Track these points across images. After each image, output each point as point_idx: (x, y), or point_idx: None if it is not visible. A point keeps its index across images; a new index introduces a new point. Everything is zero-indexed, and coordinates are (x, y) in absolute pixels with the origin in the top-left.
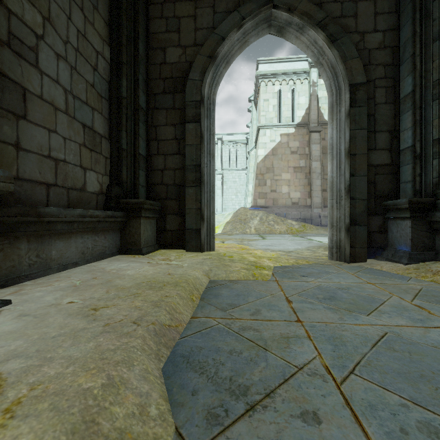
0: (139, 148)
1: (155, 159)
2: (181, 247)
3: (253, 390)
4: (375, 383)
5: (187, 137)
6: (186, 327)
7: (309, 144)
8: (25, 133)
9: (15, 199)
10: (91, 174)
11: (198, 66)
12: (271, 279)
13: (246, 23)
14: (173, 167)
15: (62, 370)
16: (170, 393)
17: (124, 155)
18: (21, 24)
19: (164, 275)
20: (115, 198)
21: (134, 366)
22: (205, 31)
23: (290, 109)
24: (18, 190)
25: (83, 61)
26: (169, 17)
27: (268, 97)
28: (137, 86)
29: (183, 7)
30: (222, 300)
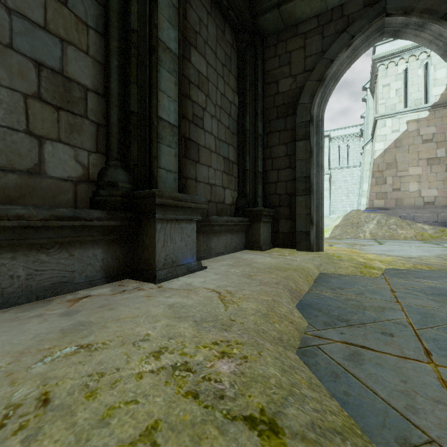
0: (258, 167)
1: (269, 174)
2: (291, 247)
3: (352, 321)
4: (446, 334)
5: (297, 153)
6: (306, 294)
7: None
8: (198, 171)
9: None
10: (227, 191)
11: (307, 91)
12: (380, 277)
13: (355, 40)
14: (285, 179)
15: (251, 293)
16: (303, 314)
17: (247, 174)
18: (197, 106)
19: (284, 264)
20: (241, 207)
21: (283, 298)
22: (314, 57)
23: (421, 89)
24: None
25: (223, 113)
26: (281, 54)
27: (389, 82)
28: (256, 119)
29: (293, 42)
30: (331, 284)
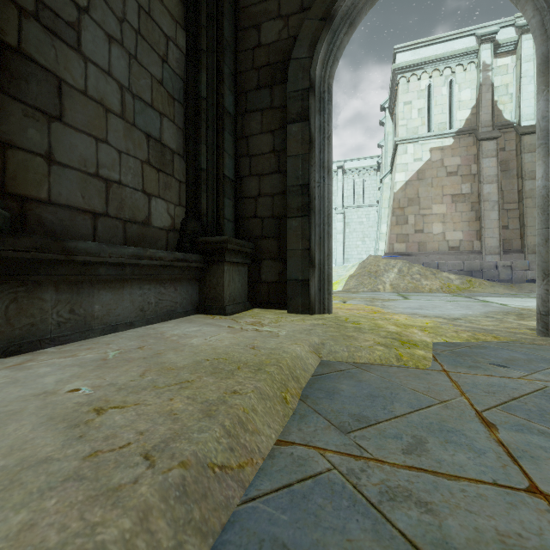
0: (225, 168)
1: (246, 183)
2: (281, 307)
3: None
4: None
5: (289, 144)
6: (262, 468)
7: (478, 158)
8: (60, 141)
9: (46, 231)
10: (158, 203)
11: (305, 37)
12: (434, 367)
13: None
14: (271, 192)
15: None
16: None
17: (203, 178)
18: None
19: (245, 349)
20: (191, 236)
21: None
22: None
23: (445, 111)
24: (50, 219)
25: (147, 48)
26: None
27: (410, 99)
28: (220, 80)
29: None
30: (341, 405)
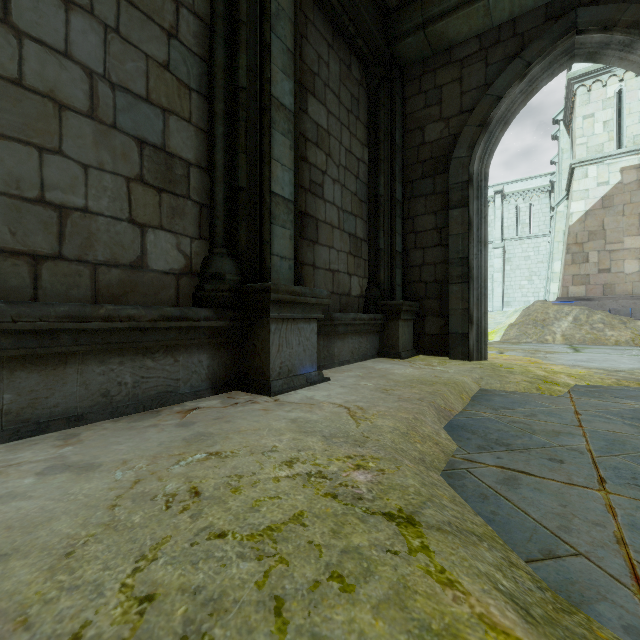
0: (396, 245)
1: (411, 254)
2: (442, 354)
3: (514, 445)
4: (634, 463)
5: (451, 226)
6: (458, 414)
7: None
8: (317, 254)
9: None
10: (354, 279)
11: (465, 140)
12: (564, 395)
13: (533, 68)
14: (433, 261)
15: (387, 409)
16: (452, 436)
17: (381, 256)
18: (315, 169)
19: (431, 376)
20: (373, 300)
21: (427, 417)
22: (474, 92)
23: None
24: None
25: (349, 175)
26: (428, 90)
27: (592, 111)
28: (394, 180)
29: (445, 73)
30: (494, 404)
